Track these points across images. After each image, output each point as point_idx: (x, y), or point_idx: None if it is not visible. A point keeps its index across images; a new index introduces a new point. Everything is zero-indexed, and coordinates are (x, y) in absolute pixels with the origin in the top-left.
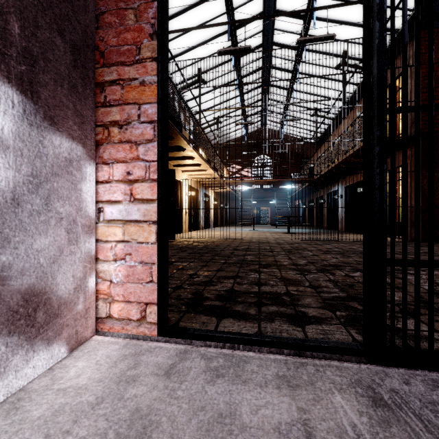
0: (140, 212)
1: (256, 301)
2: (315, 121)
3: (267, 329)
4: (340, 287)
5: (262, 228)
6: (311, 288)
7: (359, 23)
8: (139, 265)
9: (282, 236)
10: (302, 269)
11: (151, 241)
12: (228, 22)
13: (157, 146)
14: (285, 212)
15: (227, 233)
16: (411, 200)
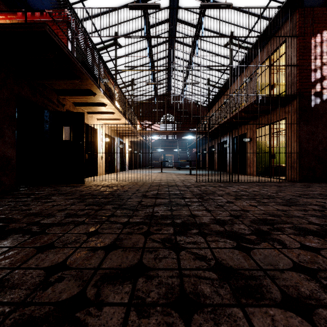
0: None
1: None
2: (208, 88)
3: None
4: None
5: (168, 170)
6: (298, 313)
7: (244, 9)
8: None
9: (187, 178)
10: (234, 232)
11: None
12: None
13: None
14: (185, 158)
15: (139, 175)
16: (291, 147)
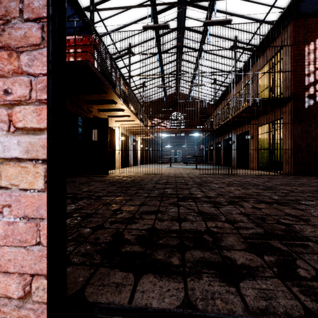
0: (22, 146)
1: (178, 243)
2: (214, 87)
3: (196, 293)
4: (254, 220)
5: (176, 165)
6: (228, 223)
7: (247, 16)
8: (22, 221)
9: (192, 172)
10: (215, 201)
11: (39, 187)
12: (151, 4)
13: (47, 54)
14: (192, 154)
15: (150, 169)
16: (286, 144)
